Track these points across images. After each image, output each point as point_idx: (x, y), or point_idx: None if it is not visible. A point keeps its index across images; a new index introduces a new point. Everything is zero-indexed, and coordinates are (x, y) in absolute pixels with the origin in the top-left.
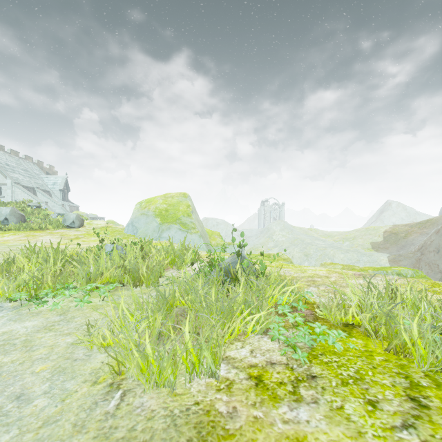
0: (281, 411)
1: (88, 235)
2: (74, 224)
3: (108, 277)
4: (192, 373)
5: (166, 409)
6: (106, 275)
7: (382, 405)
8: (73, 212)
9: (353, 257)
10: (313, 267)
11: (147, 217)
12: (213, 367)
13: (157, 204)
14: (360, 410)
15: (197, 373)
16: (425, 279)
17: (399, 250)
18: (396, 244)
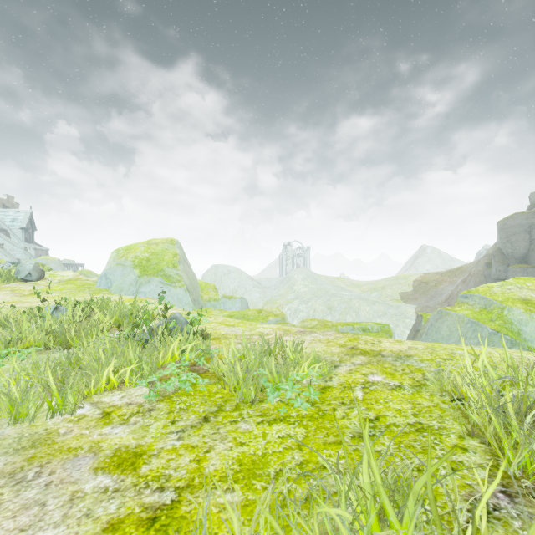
0: (104, 430)
1: (47, 290)
2: (30, 277)
3: (32, 341)
4: (55, 412)
5: (20, 434)
6: (28, 339)
7: (181, 422)
8: (40, 257)
9: (380, 310)
10: (268, 325)
11: (124, 268)
12: (73, 407)
13: (137, 253)
14: (161, 425)
15: (63, 413)
16: (384, 333)
17: (428, 301)
18: (425, 294)
